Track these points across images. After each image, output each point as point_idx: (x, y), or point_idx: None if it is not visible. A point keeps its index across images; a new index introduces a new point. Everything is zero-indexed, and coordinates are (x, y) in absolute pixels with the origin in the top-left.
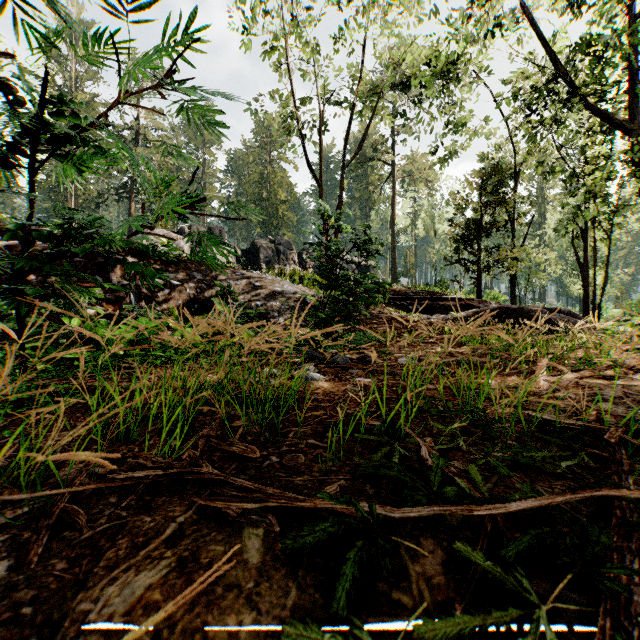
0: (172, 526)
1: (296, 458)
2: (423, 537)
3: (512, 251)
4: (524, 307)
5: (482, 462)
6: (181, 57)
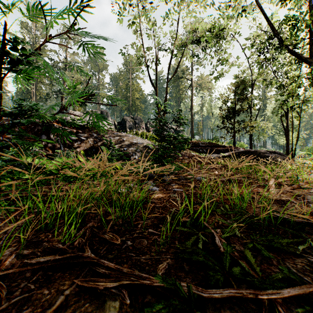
0: (61, 298)
1: (142, 242)
2: (223, 308)
3: (250, 123)
4: (257, 150)
5: (251, 246)
6: (80, 17)
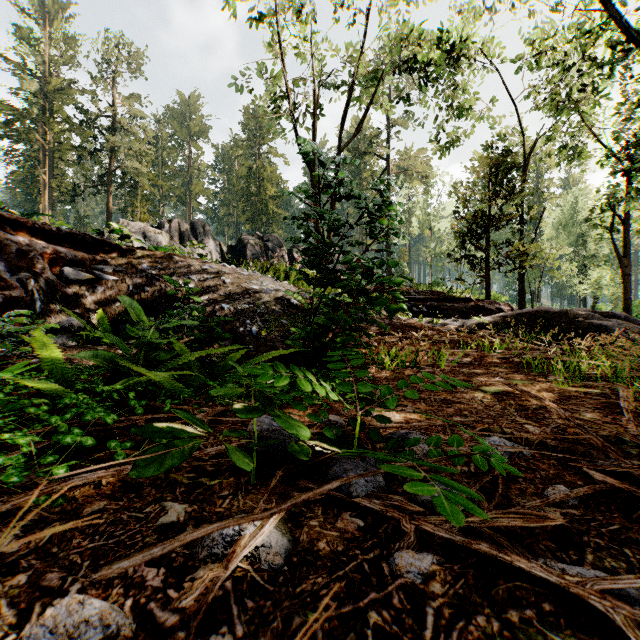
0: None
1: None
2: None
3: (524, 247)
4: (568, 311)
5: None
6: None
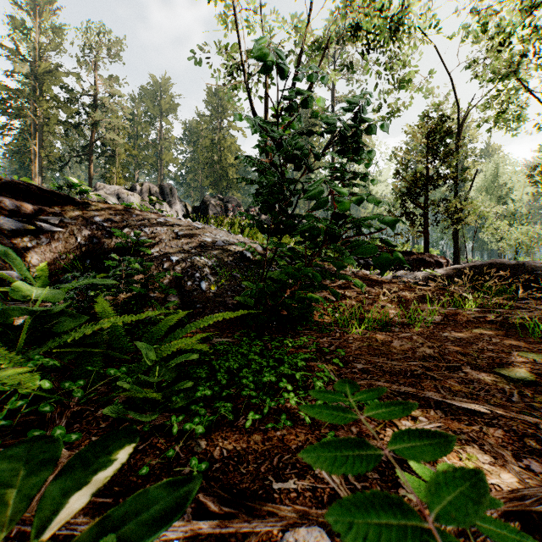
0: None
1: None
2: None
3: (460, 204)
4: (524, 263)
5: None
6: None
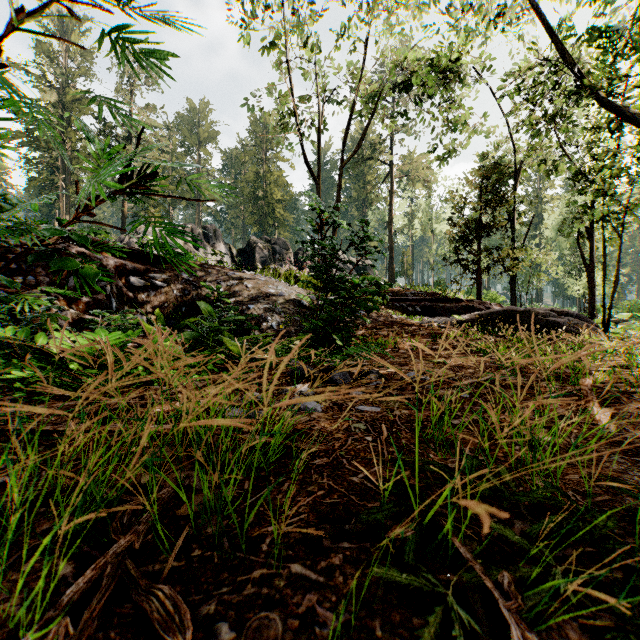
0: None
1: (267, 627)
2: None
3: (513, 251)
4: (530, 310)
5: None
6: None
